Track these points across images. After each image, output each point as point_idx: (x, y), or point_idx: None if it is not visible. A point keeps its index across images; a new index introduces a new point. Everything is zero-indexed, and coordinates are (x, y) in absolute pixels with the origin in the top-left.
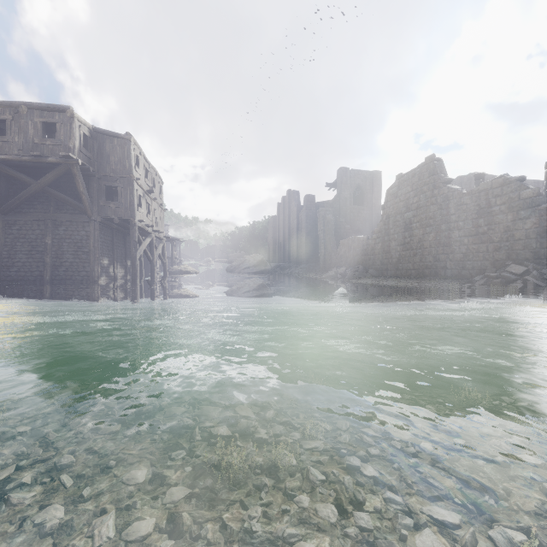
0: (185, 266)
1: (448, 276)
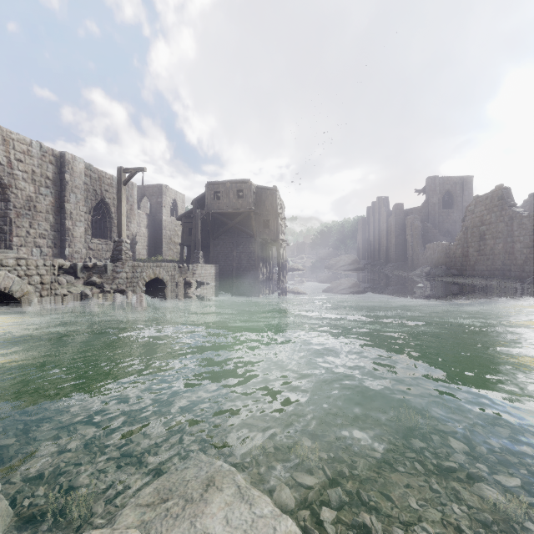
0: (295, 265)
1: (512, 277)
